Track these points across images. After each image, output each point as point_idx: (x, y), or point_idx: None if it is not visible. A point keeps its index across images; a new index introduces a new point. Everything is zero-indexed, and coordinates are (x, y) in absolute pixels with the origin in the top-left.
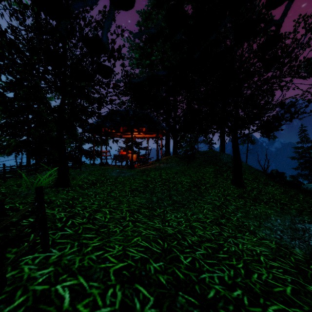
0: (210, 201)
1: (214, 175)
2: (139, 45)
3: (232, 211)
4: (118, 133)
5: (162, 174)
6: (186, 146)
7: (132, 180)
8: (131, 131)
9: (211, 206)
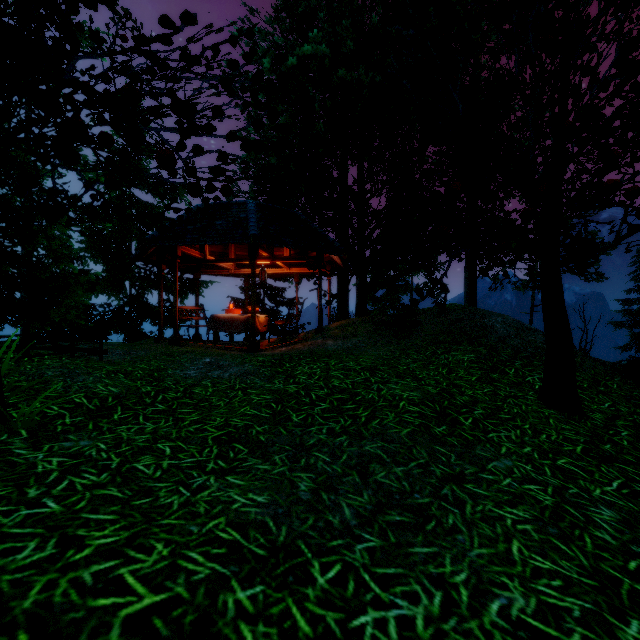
0: (513, 483)
1: (481, 375)
2: (273, 45)
3: (620, 544)
4: (220, 262)
5: (332, 372)
6: (384, 298)
7: (239, 392)
8: (251, 256)
9: (529, 515)
